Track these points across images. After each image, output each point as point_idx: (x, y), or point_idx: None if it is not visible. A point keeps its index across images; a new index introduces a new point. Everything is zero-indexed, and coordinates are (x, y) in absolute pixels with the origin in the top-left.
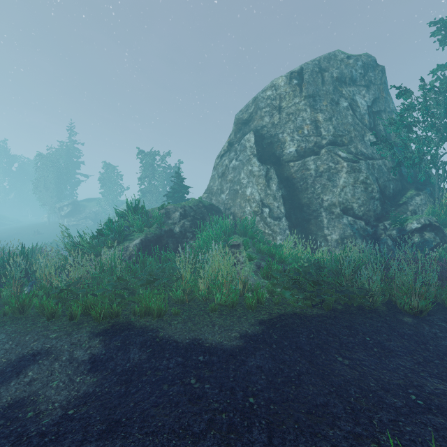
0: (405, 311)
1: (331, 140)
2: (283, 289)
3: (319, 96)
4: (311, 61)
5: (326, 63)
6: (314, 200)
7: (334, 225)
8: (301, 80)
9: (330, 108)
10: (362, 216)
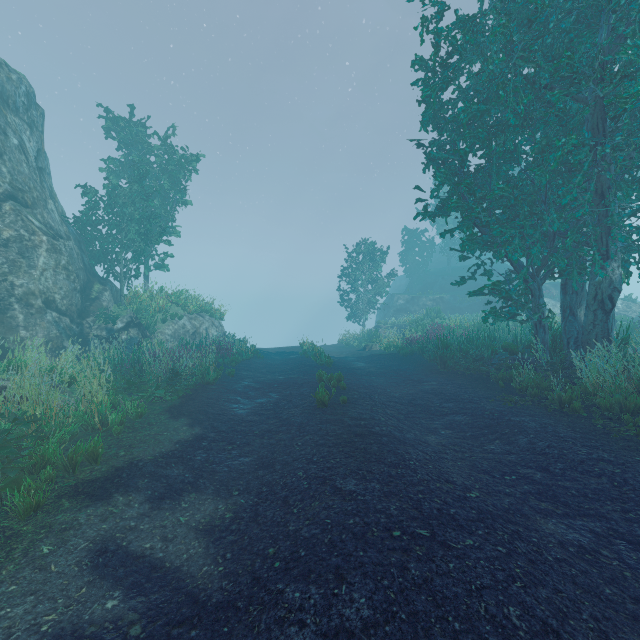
0: (207, 384)
1: (10, 191)
2: (125, 397)
3: None
4: None
5: None
6: None
7: (36, 323)
8: None
9: None
10: (66, 312)
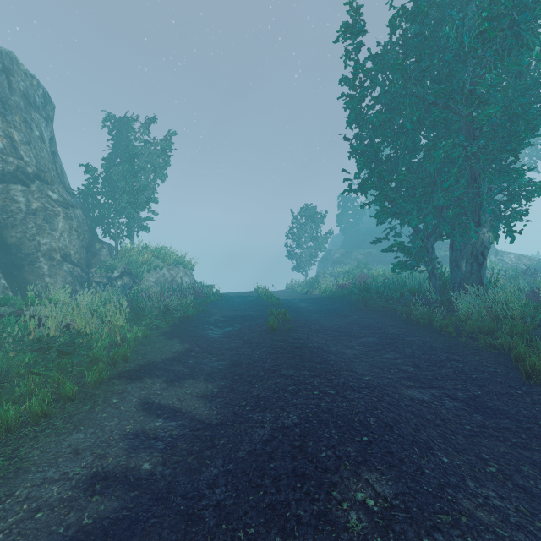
0: (187, 317)
1: (36, 172)
2: (132, 325)
3: (10, 105)
4: None
5: (9, 63)
6: (29, 243)
7: (56, 272)
8: None
9: (26, 130)
10: (77, 264)
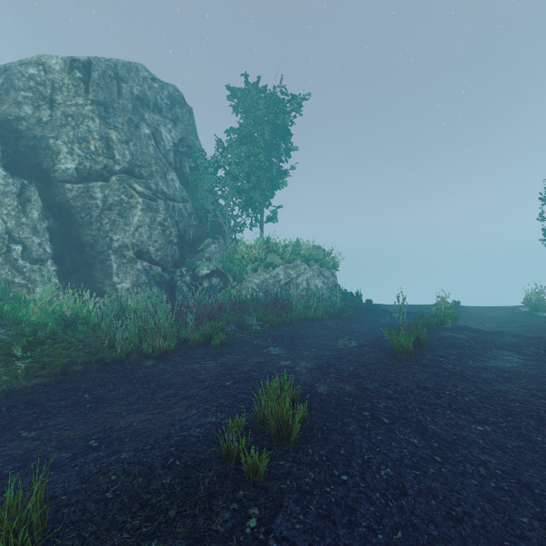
0: (152, 355)
1: (127, 167)
2: None
3: (114, 108)
4: (104, 58)
5: (125, 72)
6: (101, 239)
7: (126, 271)
8: (88, 77)
9: (128, 129)
10: (159, 262)
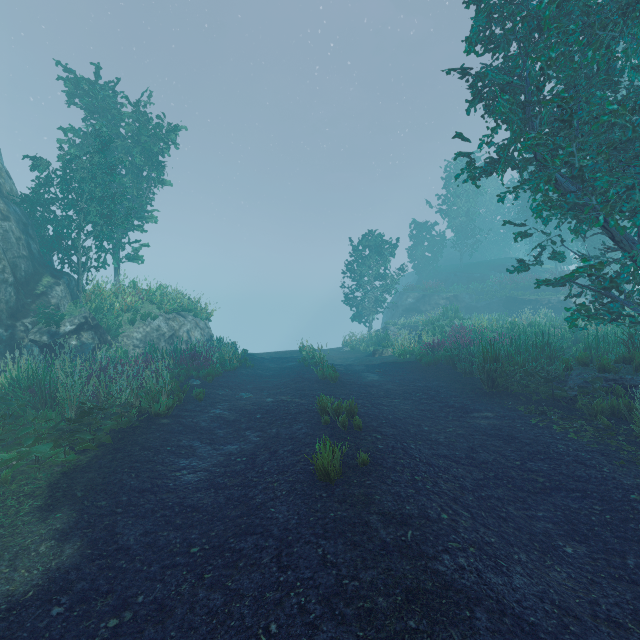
0: (157, 415)
1: None
2: None
3: None
4: None
5: None
6: None
7: None
8: None
9: None
10: None
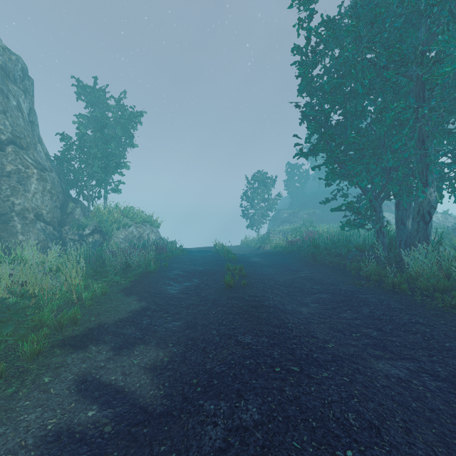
0: (149, 272)
1: (11, 138)
2: (93, 281)
3: None
4: None
5: None
6: (2, 202)
7: (29, 230)
8: None
9: (3, 100)
10: (50, 222)
